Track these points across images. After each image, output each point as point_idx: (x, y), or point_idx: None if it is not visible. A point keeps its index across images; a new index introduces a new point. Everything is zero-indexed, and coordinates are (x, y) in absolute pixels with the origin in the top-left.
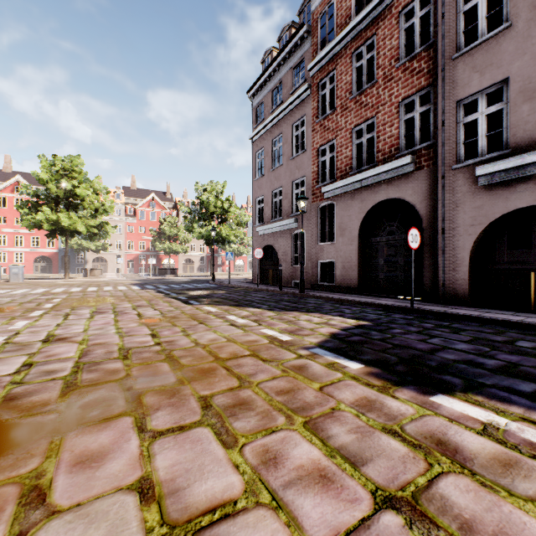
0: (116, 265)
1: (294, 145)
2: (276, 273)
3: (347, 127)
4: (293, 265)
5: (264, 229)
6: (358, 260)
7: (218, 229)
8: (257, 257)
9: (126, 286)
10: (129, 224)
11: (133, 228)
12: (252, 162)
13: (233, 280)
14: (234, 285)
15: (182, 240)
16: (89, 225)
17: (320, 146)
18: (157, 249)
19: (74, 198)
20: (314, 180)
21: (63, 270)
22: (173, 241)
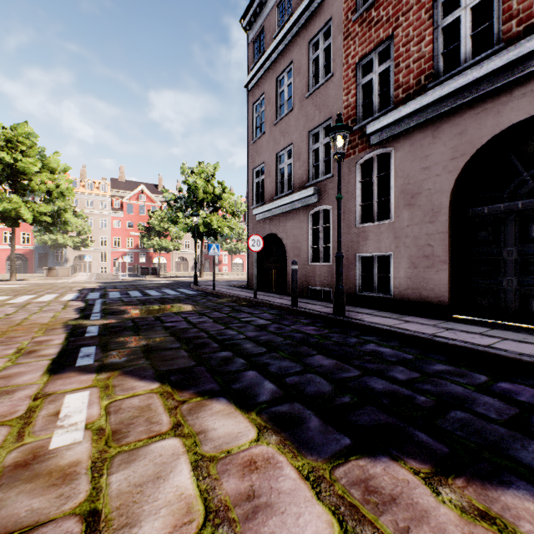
0: (101, 264)
1: (311, 74)
2: (283, 274)
3: (421, 2)
4: (310, 262)
5: (264, 209)
6: (449, 252)
7: (207, 220)
8: (253, 249)
9: (60, 294)
10: (115, 219)
11: (120, 223)
12: (248, 119)
13: (224, 282)
14: (219, 292)
15: (174, 236)
16: (37, 212)
17: (360, 59)
18: (145, 246)
19: (18, 176)
20: (349, 119)
21: (40, 270)
22: (164, 237)
